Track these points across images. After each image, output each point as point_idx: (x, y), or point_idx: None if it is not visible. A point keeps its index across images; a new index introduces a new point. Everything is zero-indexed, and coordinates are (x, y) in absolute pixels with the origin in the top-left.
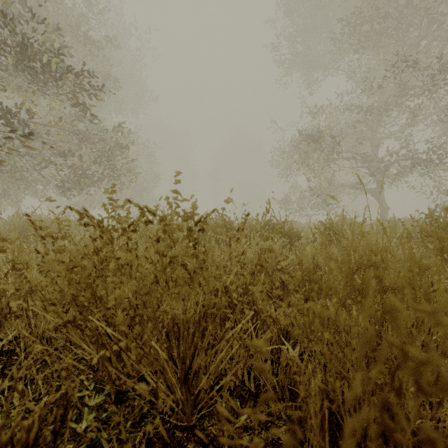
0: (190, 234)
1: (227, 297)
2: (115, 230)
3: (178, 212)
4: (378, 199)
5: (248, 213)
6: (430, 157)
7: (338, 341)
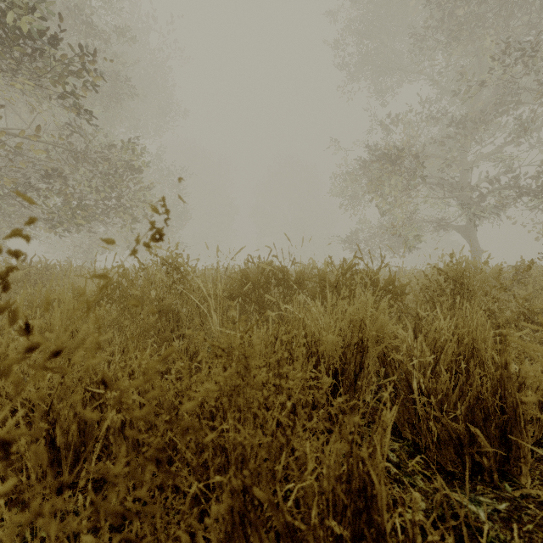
0: None
1: None
2: None
3: None
4: (468, 240)
5: None
6: (542, 183)
7: None
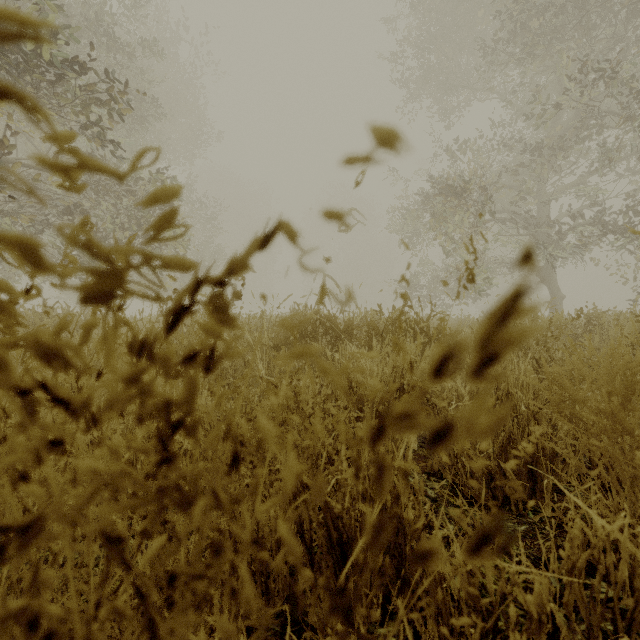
0: (130, 375)
1: None
2: None
3: (26, 236)
4: (547, 284)
5: None
6: (629, 219)
7: None
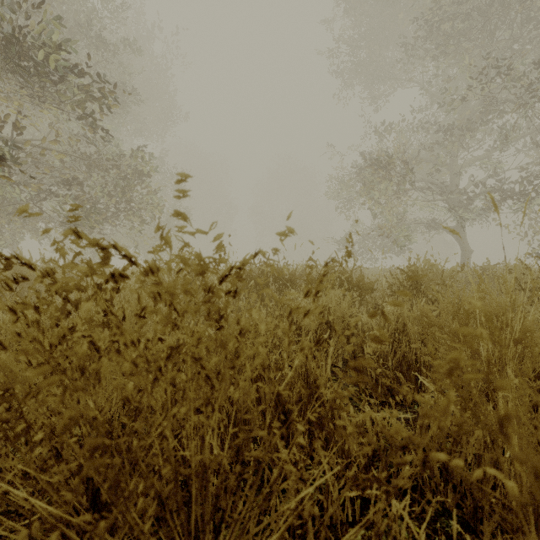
0: (208, 299)
1: (284, 428)
2: (78, 288)
3: (183, 256)
4: (458, 240)
5: (329, 257)
6: (524, 187)
7: (526, 537)
